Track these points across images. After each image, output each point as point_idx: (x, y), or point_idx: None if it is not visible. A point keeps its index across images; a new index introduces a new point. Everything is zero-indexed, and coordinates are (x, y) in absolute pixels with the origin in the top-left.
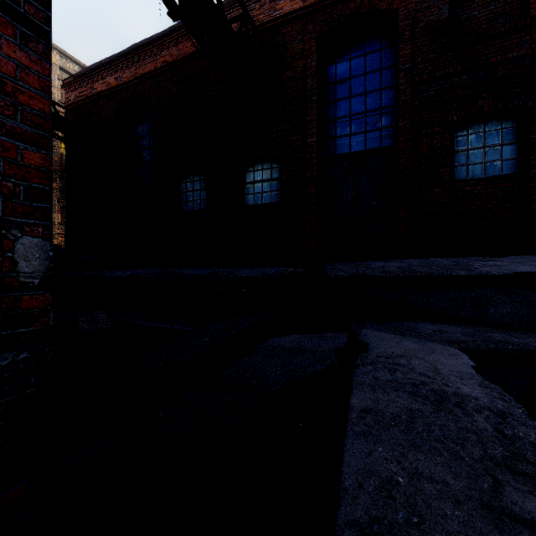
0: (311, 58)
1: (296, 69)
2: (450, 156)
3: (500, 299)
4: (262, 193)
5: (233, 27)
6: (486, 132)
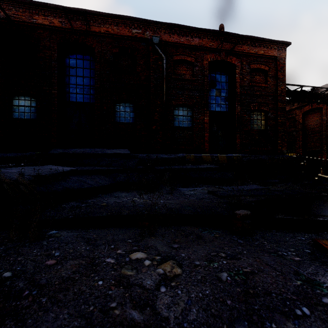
0: (55, 52)
1: (46, 54)
2: (114, 112)
3: (106, 160)
4: (25, 112)
5: (3, 13)
6: (125, 106)
